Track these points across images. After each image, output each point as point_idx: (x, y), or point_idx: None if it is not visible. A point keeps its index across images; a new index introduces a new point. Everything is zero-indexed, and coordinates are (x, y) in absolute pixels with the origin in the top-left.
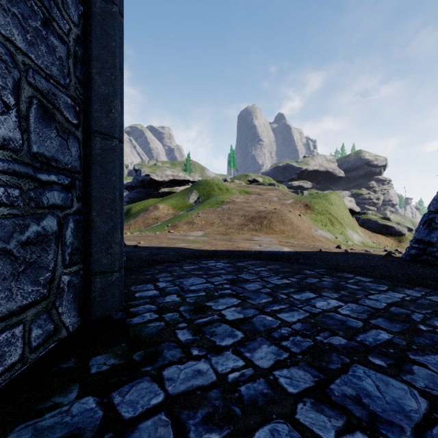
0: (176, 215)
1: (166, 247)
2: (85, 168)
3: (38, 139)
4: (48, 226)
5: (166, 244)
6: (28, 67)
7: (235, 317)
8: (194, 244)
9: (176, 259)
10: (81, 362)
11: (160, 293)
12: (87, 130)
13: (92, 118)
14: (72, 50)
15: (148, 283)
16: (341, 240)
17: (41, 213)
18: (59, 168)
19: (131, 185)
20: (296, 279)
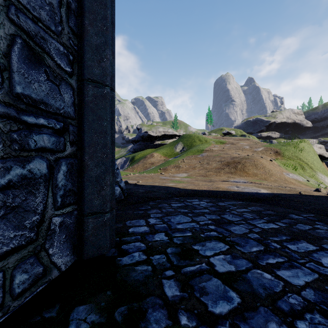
0: (166, 161)
1: (158, 186)
2: (79, 115)
3: (23, 80)
4: (36, 169)
5: (158, 183)
6: (10, 3)
7: (226, 268)
8: (180, 184)
9: (166, 196)
10: (64, 312)
11: (150, 230)
12: (81, 79)
13: (84, 67)
14: (64, 0)
15: (141, 219)
16: (313, 183)
17: (27, 155)
18: (49, 112)
19: (134, 140)
20: (284, 224)
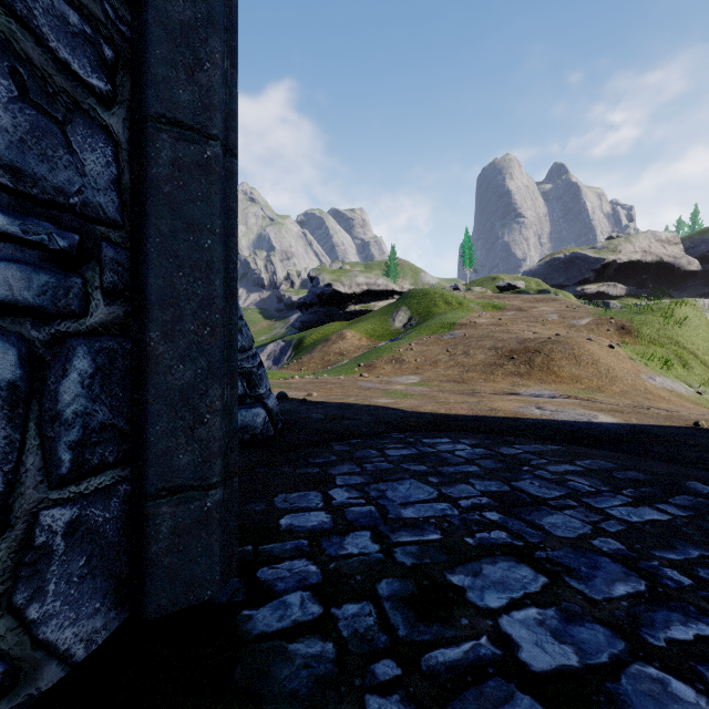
0: (373, 349)
1: (355, 404)
2: (134, 217)
3: None
4: None
5: (355, 399)
6: None
7: (552, 658)
8: (405, 400)
9: (372, 430)
10: None
11: (334, 524)
12: (139, 116)
13: (148, 82)
14: None
15: (311, 489)
16: None
17: None
18: (28, 198)
19: (304, 302)
20: (682, 510)
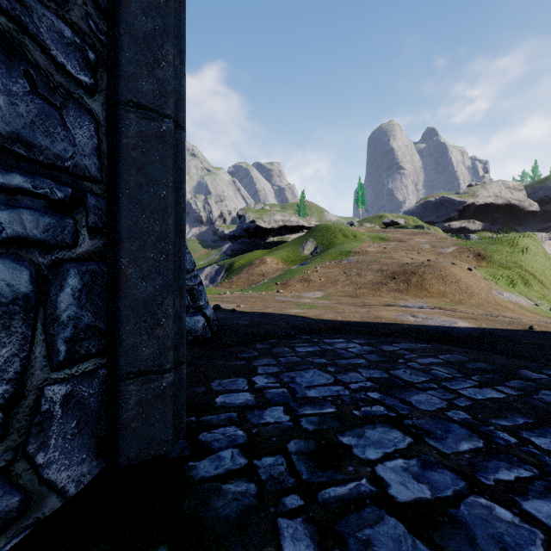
0: (287, 271)
1: (272, 313)
2: (110, 174)
3: None
4: (3, 283)
5: (273, 309)
6: None
7: (412, 492)
8: (311, 310)
9: (286, 332)
10: None
11: (256, 401)
12: (113, 101)
13: (120, 77)
14: None
15: (239, 376)
16: (545, 309)
17: None
18: (37, 163)
19: (233, 235)
20: (514, 391)
